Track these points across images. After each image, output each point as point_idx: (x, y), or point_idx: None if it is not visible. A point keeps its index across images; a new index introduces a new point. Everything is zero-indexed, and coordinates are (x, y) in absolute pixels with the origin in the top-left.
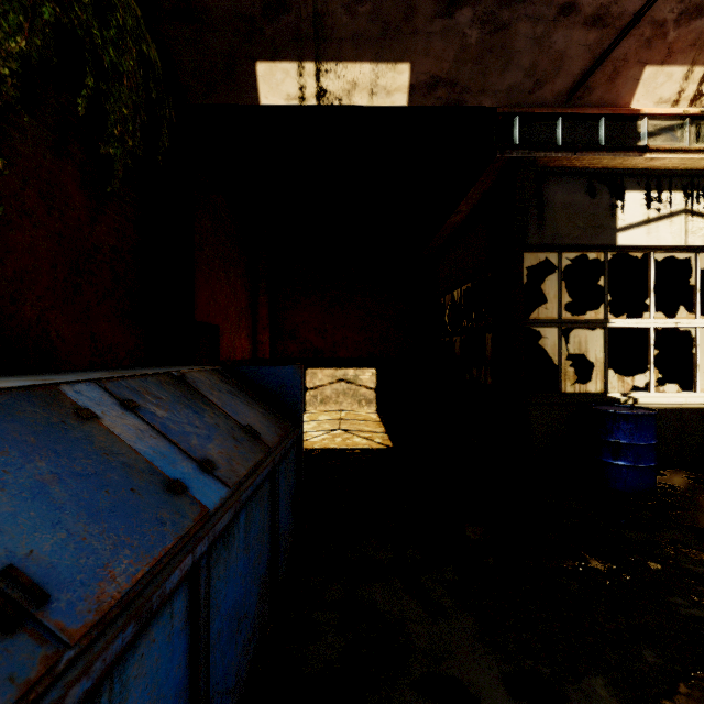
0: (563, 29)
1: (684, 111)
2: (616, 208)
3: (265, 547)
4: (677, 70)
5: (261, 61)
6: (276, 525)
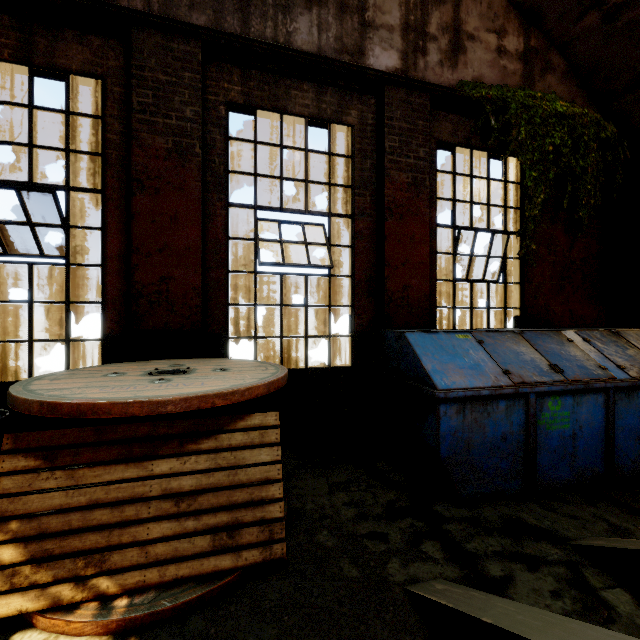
0: None
1: None
2: None
3: None
4: None
5: None
6: None
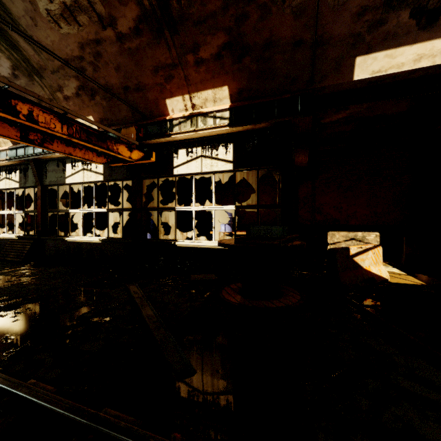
0: None
1: None
2: None
3: None
4: None
5: None
6: None
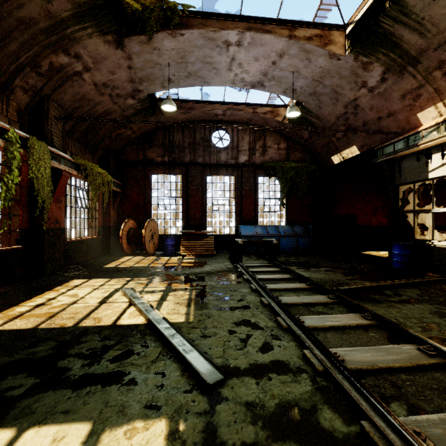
0: (382, 121)
1: (435, 122)
2: (428, 163)
3: (294, 244)
4: (430, 109)
5: (331, 157)
6: (297, 243)
